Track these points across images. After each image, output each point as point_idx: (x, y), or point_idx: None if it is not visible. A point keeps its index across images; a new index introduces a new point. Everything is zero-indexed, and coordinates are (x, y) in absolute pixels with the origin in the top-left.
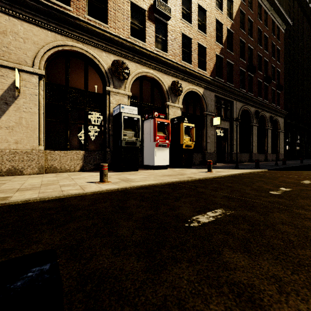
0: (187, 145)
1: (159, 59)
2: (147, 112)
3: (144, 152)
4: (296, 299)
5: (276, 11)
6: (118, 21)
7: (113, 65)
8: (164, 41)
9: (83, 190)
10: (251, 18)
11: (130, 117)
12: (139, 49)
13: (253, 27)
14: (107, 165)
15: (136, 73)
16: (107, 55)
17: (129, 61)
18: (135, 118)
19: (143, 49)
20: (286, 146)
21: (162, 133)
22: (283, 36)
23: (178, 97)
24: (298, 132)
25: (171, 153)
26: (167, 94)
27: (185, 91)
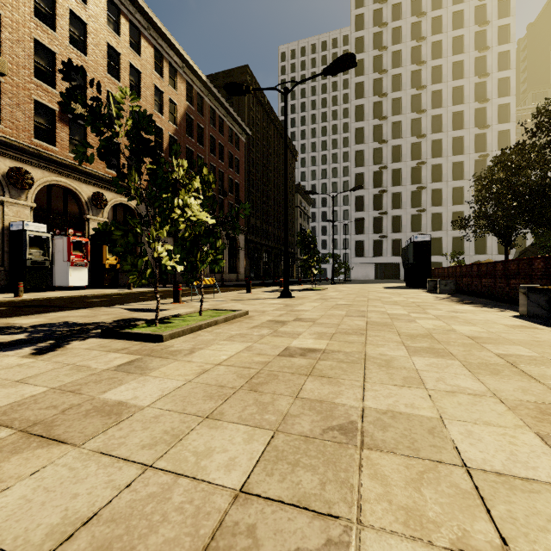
0: (111, 265)
1: (75, 167)
2: (59, 228)
3: (54, 272)
4: (104, 302)
5: (233, 119)
6: (17, 121)
7: (11, 173)
8: (82, 144)
9: (9, 299)
10: (202, 124)
11: (38, 235)
12: (47, 156)
13: (204, 134)
14: (1, 287)
15: (43, 181)
16: (1, 159)
17: (33, 167)
18: (44, 237)
19: (53, 157)
20: (249, 265)
21: (79, 252)
22: (244, 145)
23: (102, 209)
24: (266, 250)
25: (92, 273)
26: (87, 206)
27: (113, 203)
